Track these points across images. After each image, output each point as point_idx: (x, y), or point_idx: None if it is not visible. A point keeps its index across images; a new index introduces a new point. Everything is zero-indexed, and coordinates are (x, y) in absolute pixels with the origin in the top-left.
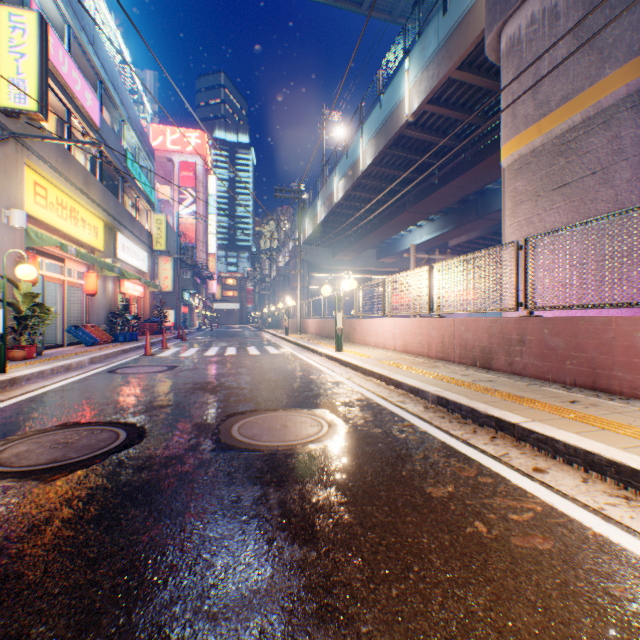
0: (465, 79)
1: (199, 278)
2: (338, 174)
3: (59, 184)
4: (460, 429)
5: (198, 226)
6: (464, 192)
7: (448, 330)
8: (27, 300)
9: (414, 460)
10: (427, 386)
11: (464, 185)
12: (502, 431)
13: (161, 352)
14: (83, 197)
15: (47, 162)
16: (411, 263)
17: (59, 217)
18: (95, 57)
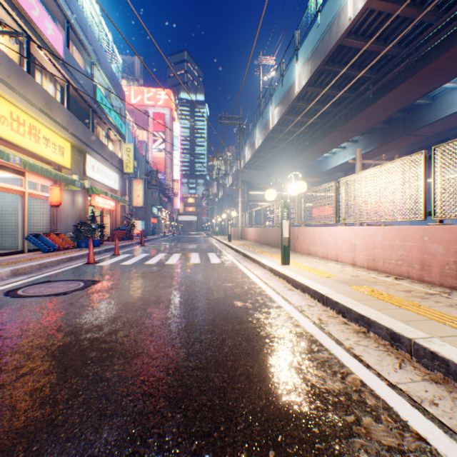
0: None
1: (166, 197)
2: (273, 103)
3: (12, 99)
4: None
5: (166, 159)
6: (399, 104)
7: None
8: None
9: None
10: None
11: (402, 96)
12: None
13: (108, 259)
14: (44, 117)
15: None
16: (357, 169)
17: (13, 131)
18: None
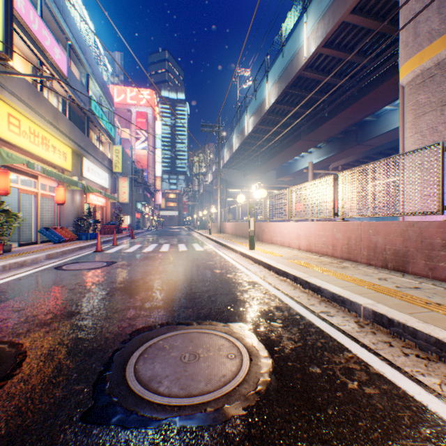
0: (357, 22)
1: (149, 193)
2: (248, 113)
3: (31, 117)
4: (430, 373)
5: (149, 157)
6: (349, 122)
7: (354, 233)
8: None
9: None
10: (354, 296)
11: (349, 116)
12: None
13: (110, 248)
14: (53, 129)
15: (19, 98)
16: (309, 177)
17: (31, 143)
18: (63, 23)
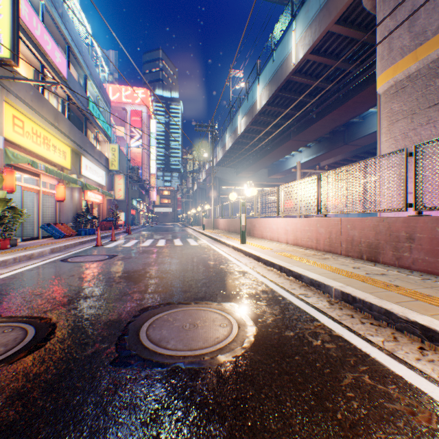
0: (341, 32)
1: (144, 190)
2: (241, 114)
3: (34, 118)
4: (377, 334)
5: (143, 154)
6: (336, 124)
7: (335, 228)
8: (2, 204)
9: (345, 389)
10: (328, 280)
11: (336, 118)
12: (432, 342)
13: (109, 243)
14: (53, 129)
15: (23, 101)
16: (297, 176)
17: (34, 143)
18: (63, 27)
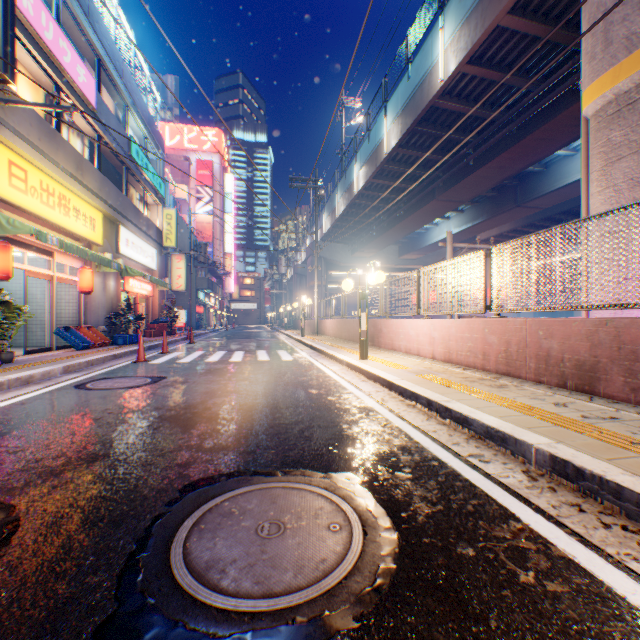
0: (517, 26)
1: (215, 277)
2: (358, 161)
3: (43, 166)
4: None
5: (215, 225)
6: (504, 174)
7: (516, 335)
8: None
9: None
10: (520, 431)
11: (505, 165)
12: None
13: (158, 357)
14: (75, 183)
15: (26, 139)
16: (447, 253)
17: (43, 204)
18: (91, 30)
